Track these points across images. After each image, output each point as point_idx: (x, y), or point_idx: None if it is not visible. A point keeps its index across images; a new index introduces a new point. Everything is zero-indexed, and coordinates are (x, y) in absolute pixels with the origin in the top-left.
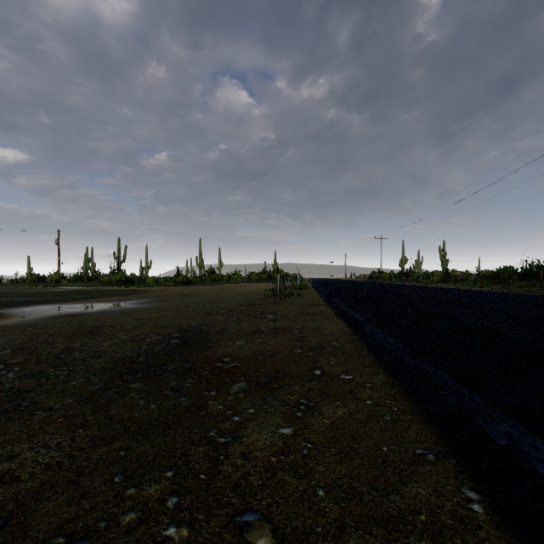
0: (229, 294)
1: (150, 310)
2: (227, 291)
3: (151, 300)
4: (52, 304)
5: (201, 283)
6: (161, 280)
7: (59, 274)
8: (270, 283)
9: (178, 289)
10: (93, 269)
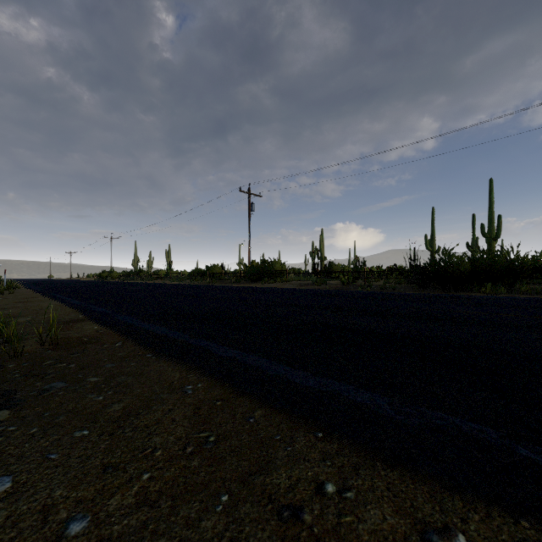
0: None
1: None
2: None
3: None
4: None
5: None
6: None
7: None
8: None
9: None
10: None
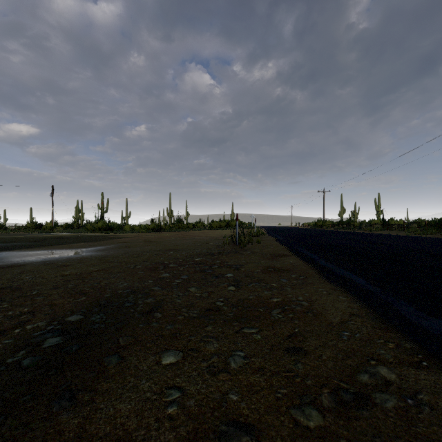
0: (189, 241)
1: (96, 260)
2: (189, 237)
3: (112, 247)
4: (11, 251)
5: (169, 230)
6: (137, 227)
7: (53, 222)
8: (228, 230)
9: (146, 235)
10: (82, 218)
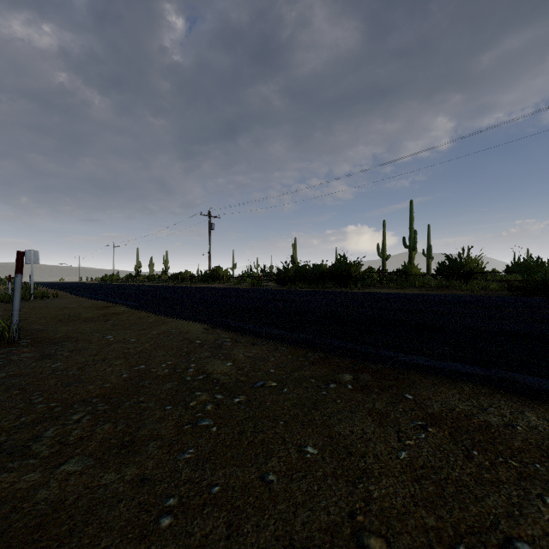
0: None
1: None
2: None
3: None
4: None
5: None
6: None
7: None
8: None
9: None
10: None
